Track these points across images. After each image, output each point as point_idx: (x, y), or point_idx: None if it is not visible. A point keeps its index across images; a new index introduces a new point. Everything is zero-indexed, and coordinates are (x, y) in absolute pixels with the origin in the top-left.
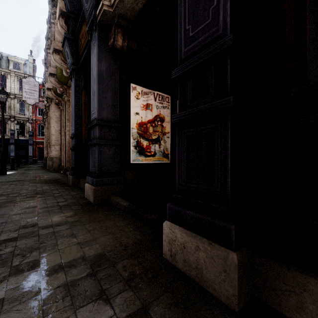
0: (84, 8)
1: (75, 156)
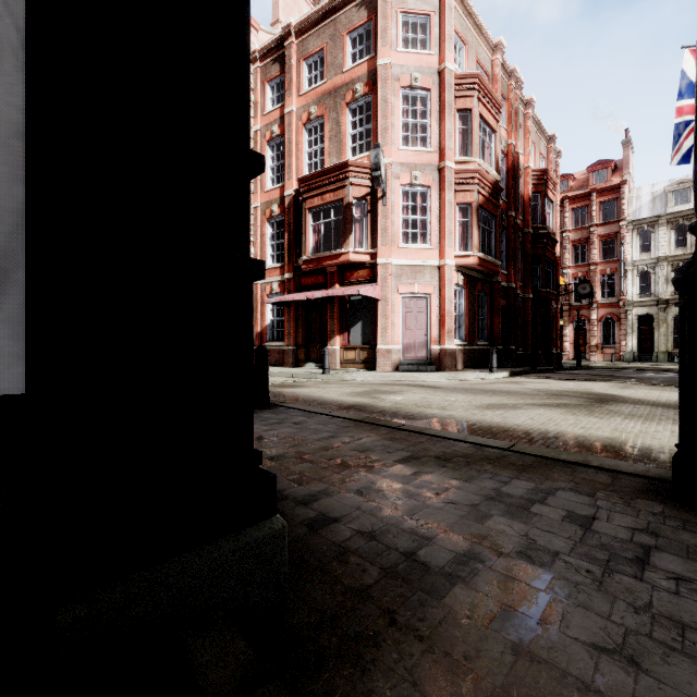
0: None
1: None
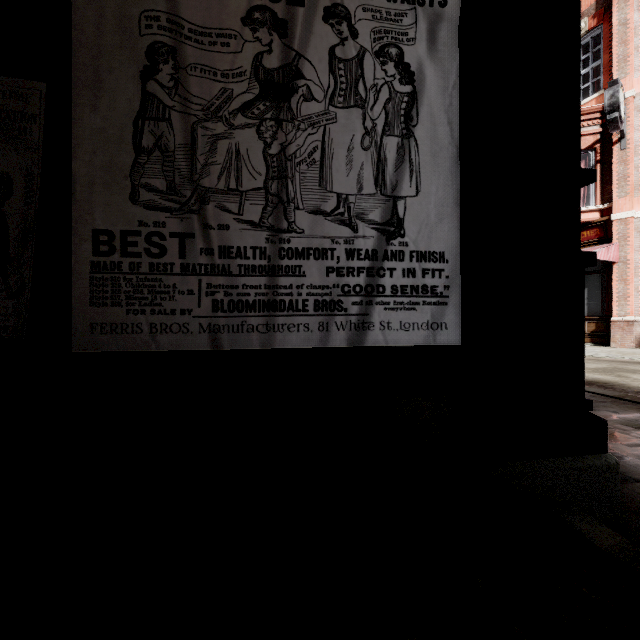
0: None
1: None
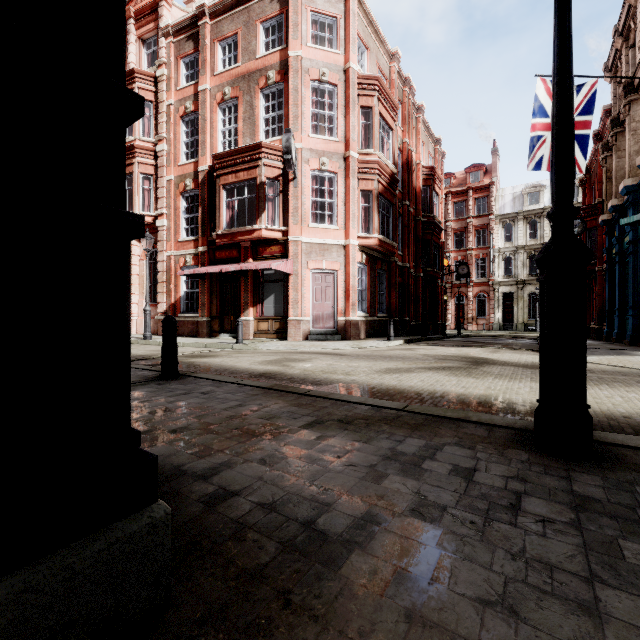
0: None
1: None
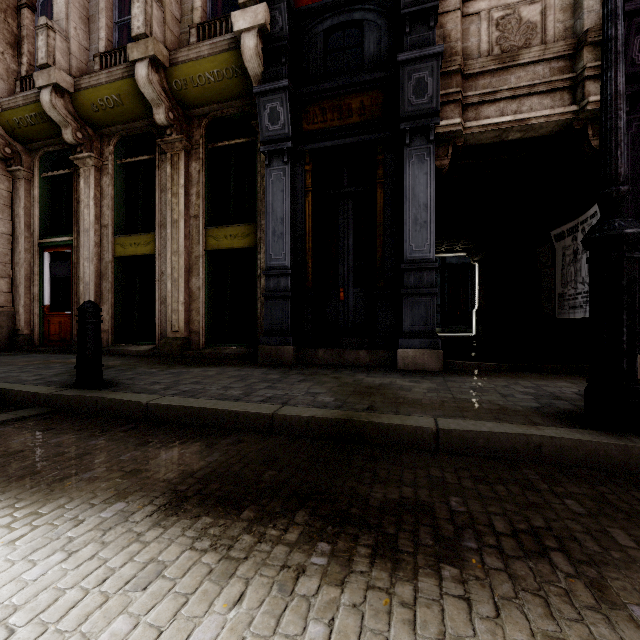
0: (402, 95)
1: (291, 310)
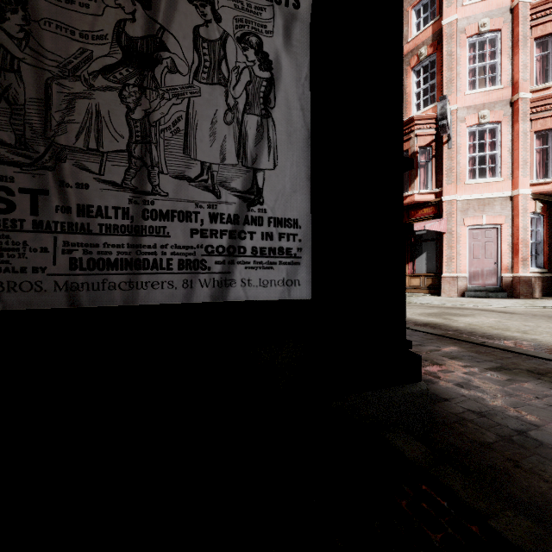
0: None
1: None
